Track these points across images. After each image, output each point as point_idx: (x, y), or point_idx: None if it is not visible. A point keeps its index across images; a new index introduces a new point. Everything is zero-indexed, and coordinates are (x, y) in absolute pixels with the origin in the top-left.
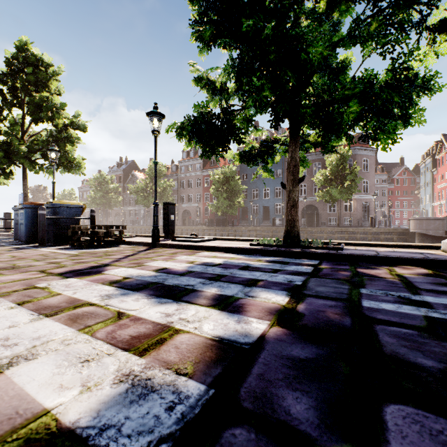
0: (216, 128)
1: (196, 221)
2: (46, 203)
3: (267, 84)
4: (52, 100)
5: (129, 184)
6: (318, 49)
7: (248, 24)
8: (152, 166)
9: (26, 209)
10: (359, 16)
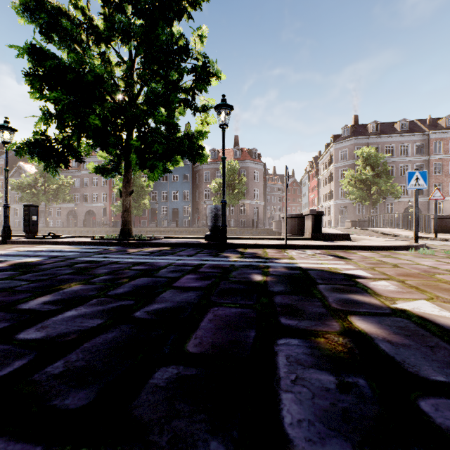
0: (56, 150)
1: (99, 222)
2: None
3: (76, 132)
4: None
5: (14, 177)
6: (96, 122)
7: (54, 96)
8: None
9: None
10: (150, 95)
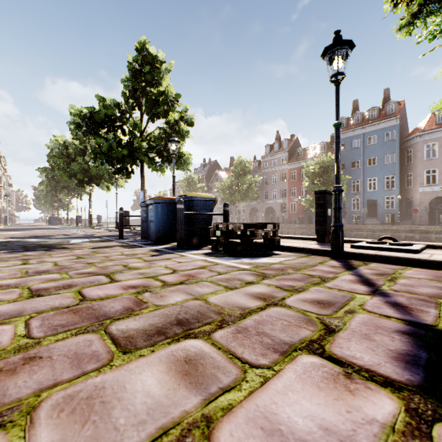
0: None
1: (285, 218)
2: (177, 197)
3: None
4: (168, 93)
5: (212, 183)
6: None
7: None
8: (237, 163)
9: (157, 204)
10: None
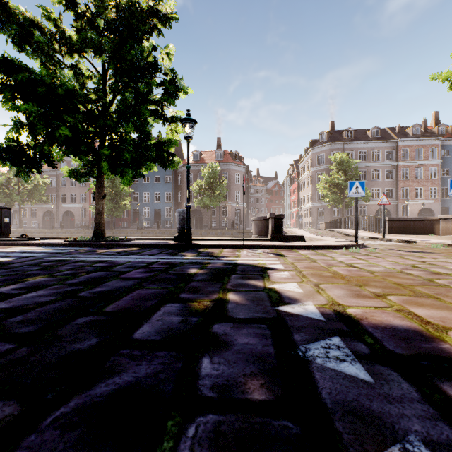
0: (29, 156)
1: (77, 223)
2: None
3: (47, 141)
4: None
5: None
6: (66, 133)
7: (25, 108)
8: None
9: None
10: (120, 106)
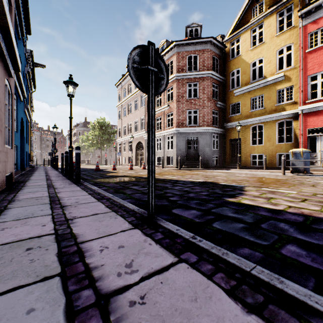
0: None
1: None
2: None
3: None
4: None
5: None
6: None
7: None
8: None
9: None
10: None
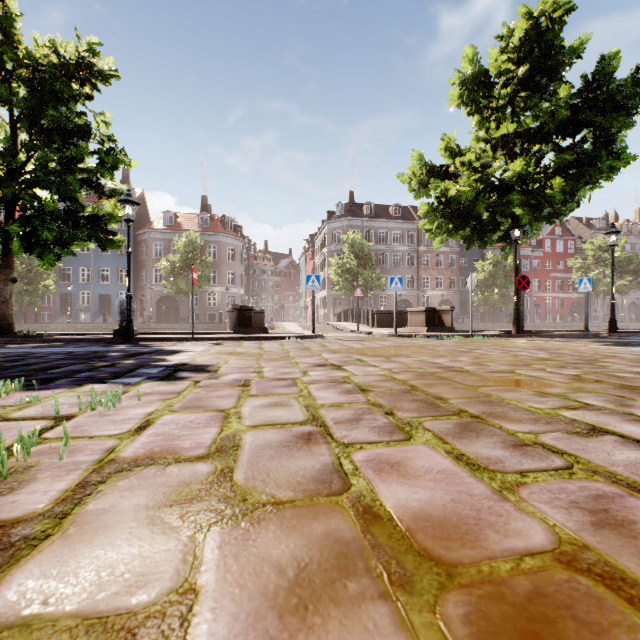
0: None
1: None
2: None
3: None
4: None
5: None
6: None
7: None
8: None
9: None
10: (38, 174)
